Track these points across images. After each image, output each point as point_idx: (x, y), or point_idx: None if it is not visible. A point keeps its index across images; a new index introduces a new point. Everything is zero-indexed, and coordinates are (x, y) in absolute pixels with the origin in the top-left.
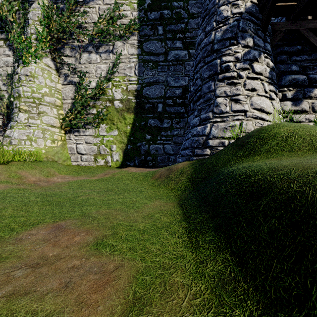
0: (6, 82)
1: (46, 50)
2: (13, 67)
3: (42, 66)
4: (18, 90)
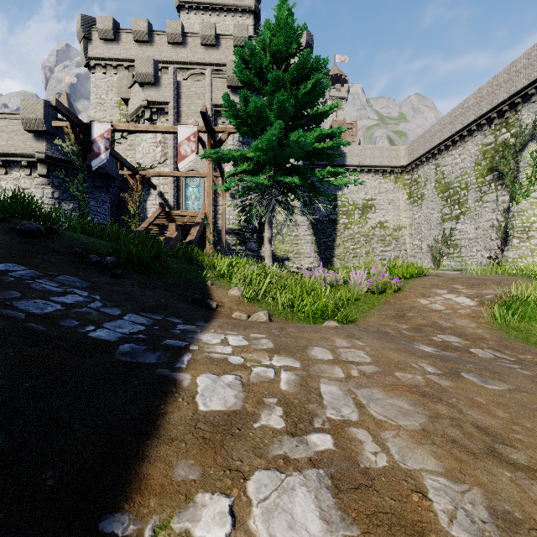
0: (502, 216)
1: (534, 186)
2: (507, 203)
3: (530, 201)
4: (511, 223)
